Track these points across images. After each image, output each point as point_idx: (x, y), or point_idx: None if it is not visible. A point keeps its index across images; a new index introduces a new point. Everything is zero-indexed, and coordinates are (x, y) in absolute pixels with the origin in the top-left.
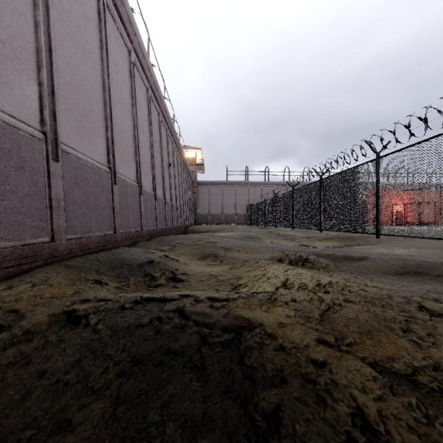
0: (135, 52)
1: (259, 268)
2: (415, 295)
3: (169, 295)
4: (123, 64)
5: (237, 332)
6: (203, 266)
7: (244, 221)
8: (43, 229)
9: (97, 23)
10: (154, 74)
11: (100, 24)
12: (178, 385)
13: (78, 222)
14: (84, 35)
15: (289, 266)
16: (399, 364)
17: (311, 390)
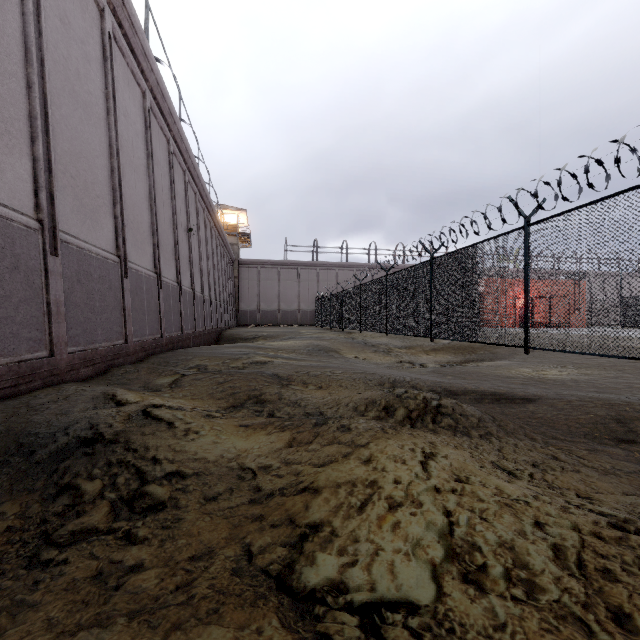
0: (114, 15)
1: (356, 454)
2: None
3: None
4: (85, 27)
5: None
6: (228, 436)
7: (312, 320)
8: None
9: None
10: (156, 67)
11: None
12: None
13: None
14: None
15: (420, 438)
16: None
17: None
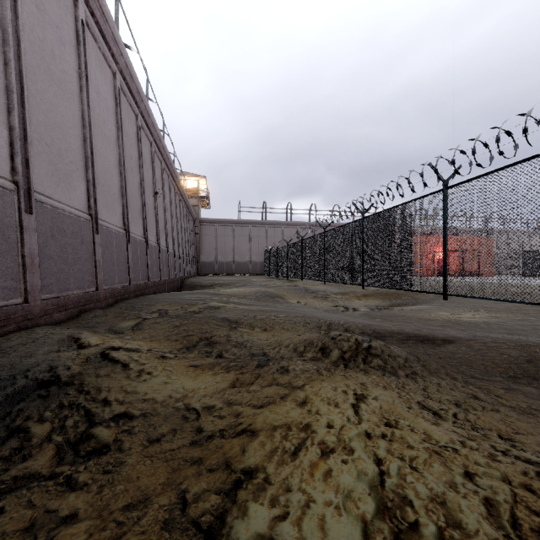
0: (87, 5)
1: (293, 396)
2: None
3: None
4: (60, 14)
5: None
6: (178, 377)
7: (261, 270)
8: None
9: None
10: (125, 52)
11: None
12: None
13: None
14: None
15: (352, 379)
16: None
17: None
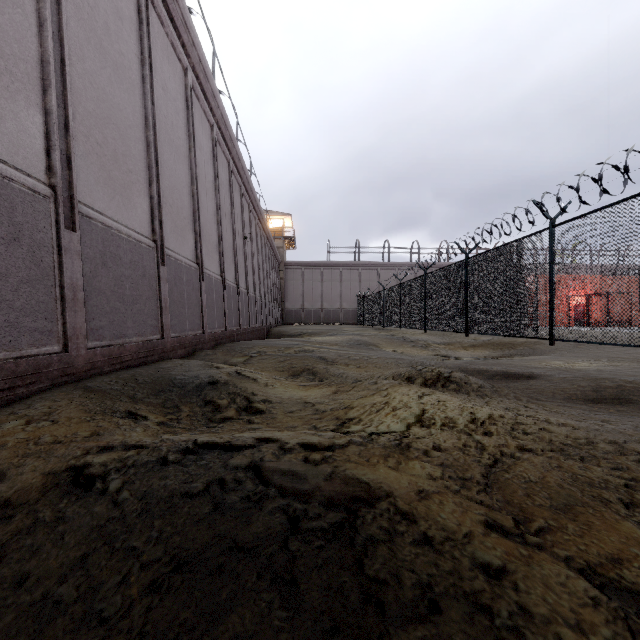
0: (193, 71)
1: (378, 393)
2: (630, 439)
3: (239, 439)
4: (176, 87)
5: (350, 509)
6: (293, 389)
7: (354, 319)
8: (51, 333)
9: (137, 26)
10: (221, 104)
11: (140, 27)
12: (248, 615)
13: (106, 322)
14: (116, 43)
15: (424, 388)
16: (633, 572)
17: (485, 629)
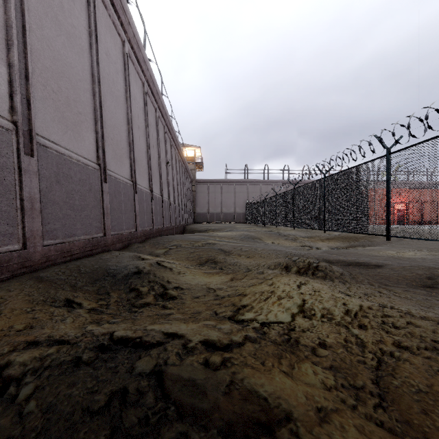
0: (129, 43)
1: (265, 282)
2: None
3: (149, 335)
4: (116, 54)
5: (250, 438)
6: (199, 276)
7: (243, 219)
8: (12, 235)
9: (86, 7)
10: (150, 67)
11: (88, 8)
12: None
13: (59, 225)
14: (69, 18)
15: (300, 278)
16: None
17: None
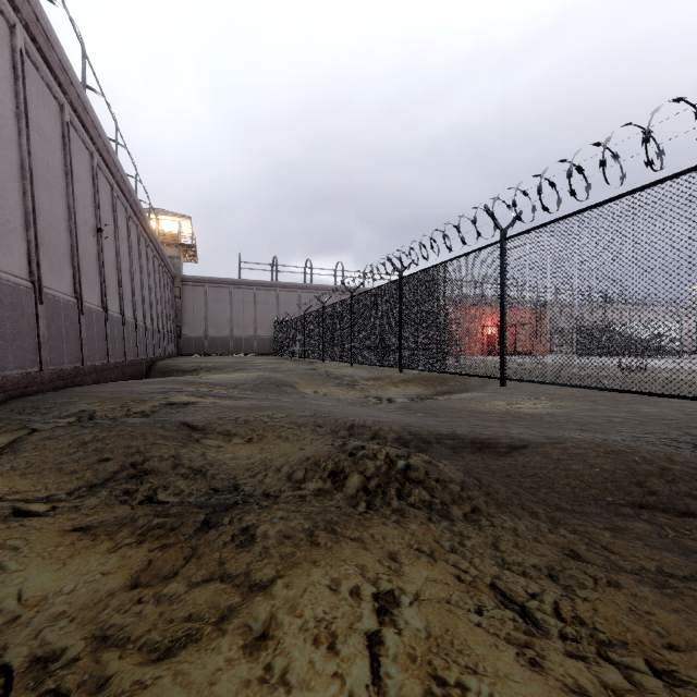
0: None
1: (244, 615)
2: None
3: None
4: None
5: None
6: (26, 564)
7: (271, 349)
8: None
9: None
10: None
11: None
12: None
13: None
14: None
15: (374, 549)
16: None
17: None
